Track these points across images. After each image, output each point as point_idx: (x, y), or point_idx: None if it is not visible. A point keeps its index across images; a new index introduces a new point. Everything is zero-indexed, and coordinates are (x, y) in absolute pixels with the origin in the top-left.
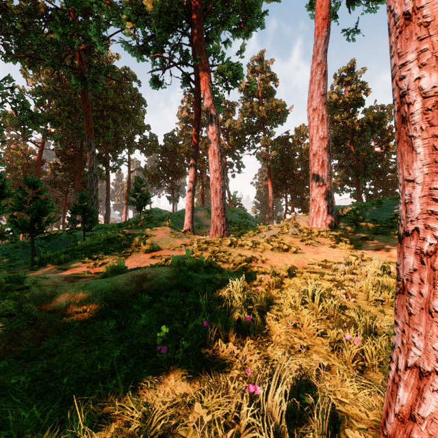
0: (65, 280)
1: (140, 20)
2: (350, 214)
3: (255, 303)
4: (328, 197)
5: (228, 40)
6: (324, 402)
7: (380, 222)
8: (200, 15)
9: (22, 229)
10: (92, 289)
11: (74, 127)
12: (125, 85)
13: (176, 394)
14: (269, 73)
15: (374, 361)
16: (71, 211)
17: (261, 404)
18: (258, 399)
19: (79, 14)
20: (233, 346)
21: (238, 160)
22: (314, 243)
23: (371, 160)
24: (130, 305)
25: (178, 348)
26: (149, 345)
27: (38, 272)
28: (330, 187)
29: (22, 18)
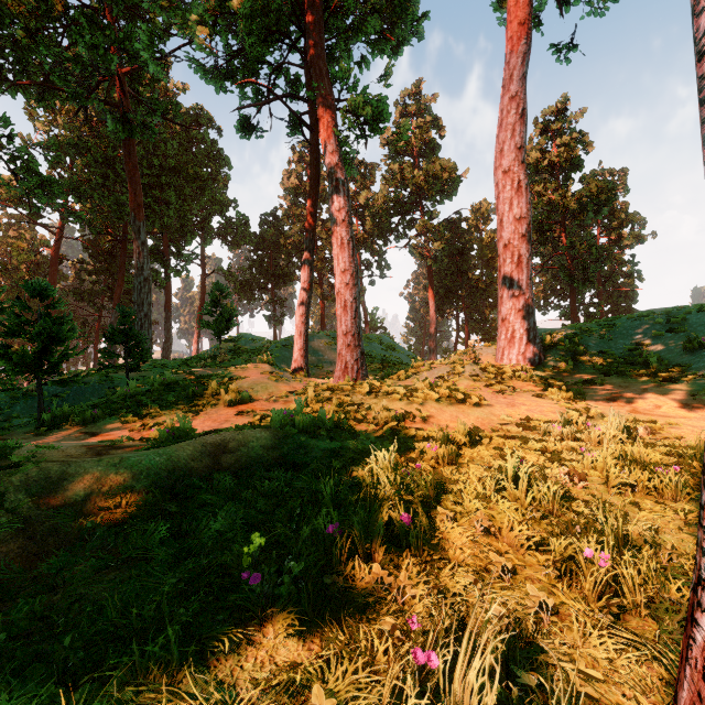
0: (87, 453)
1: (220, 22)
2: (564, 343)
3: (416, 491)
4: (529, 315)
5: (365, 58)
6: (570, 690)
7: (612, 355)
8: (319, 16)
9: (21, 367)
10: (133, 468)
11: (113, 202)
12: (196, 135)
13: (278, 664)
14: (431, 117)
15: (638, 596)
16: (106, 337)
17: (441, 688)
18: (431, 674)
19: (119, 14)
20: (380, 570)
21: (380, 257)
22: (507, 389)
23: (595, 257)
24: (198, 495)
25: (282, 575)
26: (230, 567)
27: (47, 439)
28: (532, 298)
29: (25, 21)
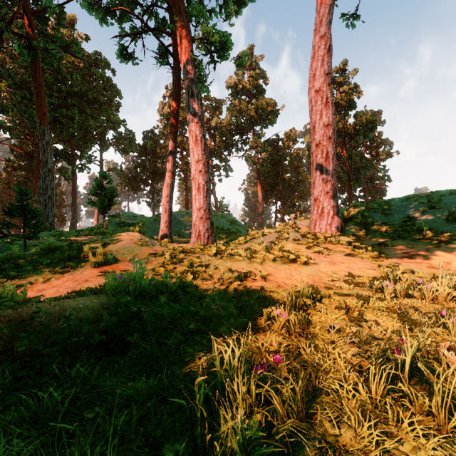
0: None
1: None
2: (357, 217)
3: (279, 409)
4: (334, 196)
5: (214, 9)
6: None
7: (391, 225)
8: None
9: None
10: None
11: (29, 115)
12: (96, 73)
13: None
14: (259, 70)
15: None
16: (4, 211)
17: None
18: None
19: None
20: None
21: (225, 163)
22: (324, 250)
23: (364, 165)
24: None
25: None
26: None
27: None
28: (336, 184)
29: None
